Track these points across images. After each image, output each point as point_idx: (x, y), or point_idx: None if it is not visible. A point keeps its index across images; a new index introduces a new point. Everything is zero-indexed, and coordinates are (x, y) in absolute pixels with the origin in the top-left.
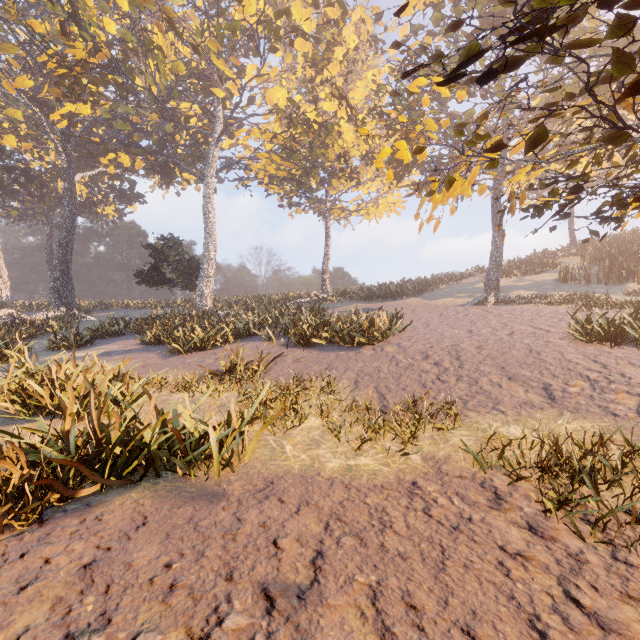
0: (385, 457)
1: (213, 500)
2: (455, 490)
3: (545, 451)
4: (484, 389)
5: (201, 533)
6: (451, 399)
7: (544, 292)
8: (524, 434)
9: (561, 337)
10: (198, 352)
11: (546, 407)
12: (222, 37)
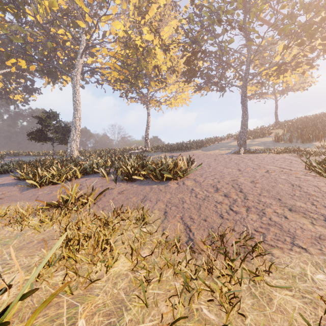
0: None
1: None
2: None
3: None
4: (273, 220)
5: None
6: (249, 231)
7: (269, 147)
8: None
9: (304, 174)
10: (50, 185)
11: None
12: None
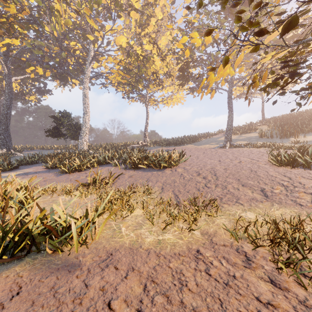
0: (180, 233)
1: (71, 270)
2: (222, 255)
3: (268, 227)
4: (230, 191)
5: (58, 299)
6: (213, 197)
7: (252, 142)
8: (256, 217)
9: (265, 163)
10: (77, 172)
11: (264, 201)
12: (92, 7)
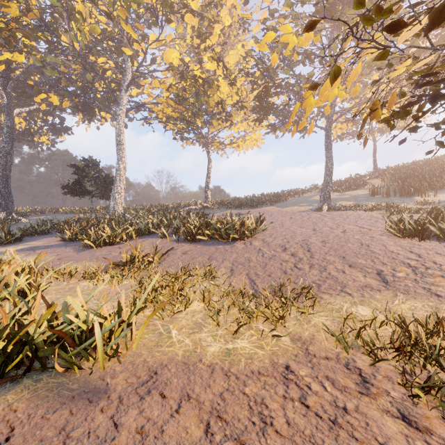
0: (259, 339)
1: (93, 399)
2: (325, 373)
3: (392, 330)
4: (332, 275)
5: None
6: (307, 283)
7: (360, 202)
8: (374, 315)
9: (380, 234)
10: (106, 247)
11: (383, 289)
12: (129, 8)
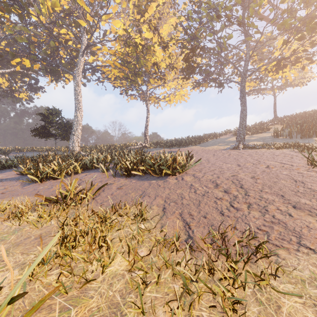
0: None
1: None
2: None
3: None
4: (277, 218)
5: None
6: (251, 229)
7: (268, 142)
8: None
9: (306, 169)
10: (51, 180)
11: None
12: None
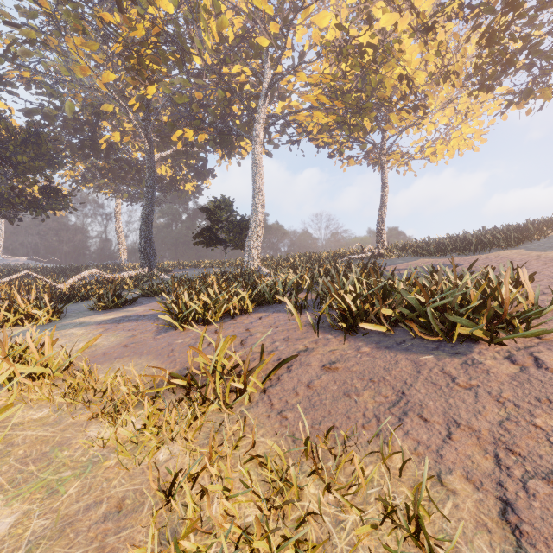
0: None
1: None
2: None
3: None
4: None
5: None
6: None
7: None
8: None
9: None
10: (199, 326)
11: None
12: None
